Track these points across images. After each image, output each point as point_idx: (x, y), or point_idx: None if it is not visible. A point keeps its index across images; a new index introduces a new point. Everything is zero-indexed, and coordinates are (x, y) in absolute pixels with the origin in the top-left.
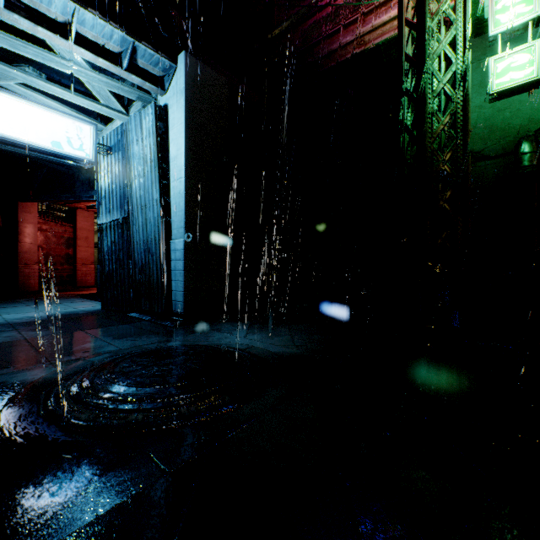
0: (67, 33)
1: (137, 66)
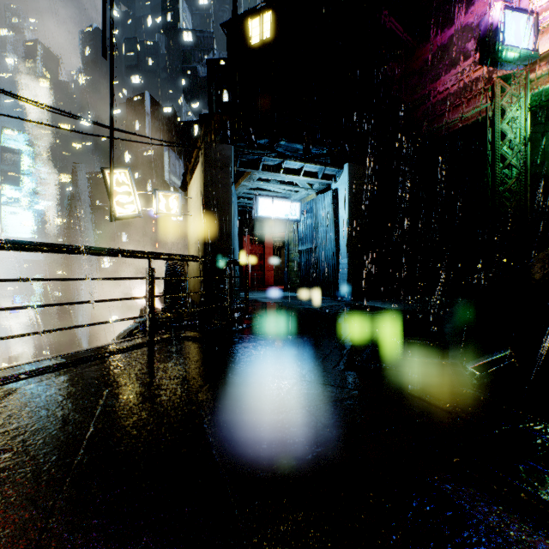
0: (299, 172)
1: (323, 174)
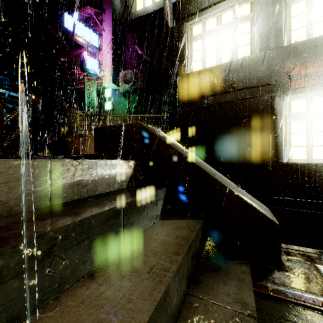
0: None
1: (10, 95)
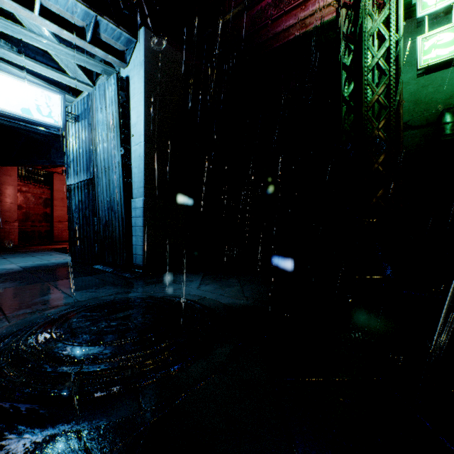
0: (33, 5)
1: (100, 40)
